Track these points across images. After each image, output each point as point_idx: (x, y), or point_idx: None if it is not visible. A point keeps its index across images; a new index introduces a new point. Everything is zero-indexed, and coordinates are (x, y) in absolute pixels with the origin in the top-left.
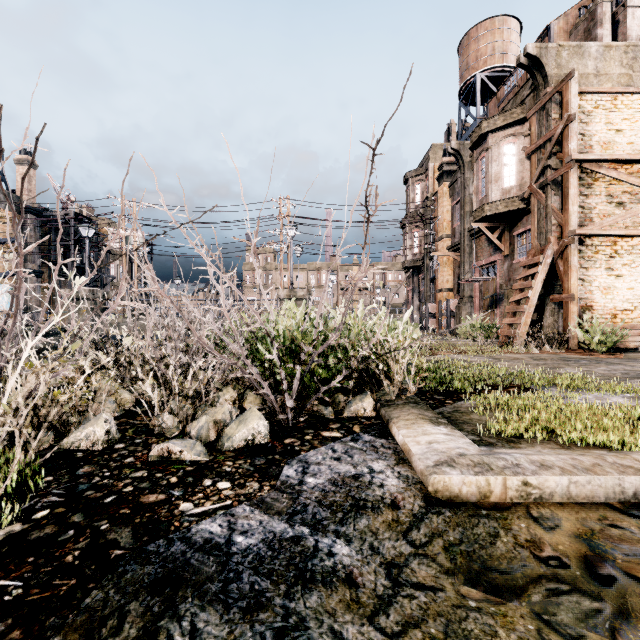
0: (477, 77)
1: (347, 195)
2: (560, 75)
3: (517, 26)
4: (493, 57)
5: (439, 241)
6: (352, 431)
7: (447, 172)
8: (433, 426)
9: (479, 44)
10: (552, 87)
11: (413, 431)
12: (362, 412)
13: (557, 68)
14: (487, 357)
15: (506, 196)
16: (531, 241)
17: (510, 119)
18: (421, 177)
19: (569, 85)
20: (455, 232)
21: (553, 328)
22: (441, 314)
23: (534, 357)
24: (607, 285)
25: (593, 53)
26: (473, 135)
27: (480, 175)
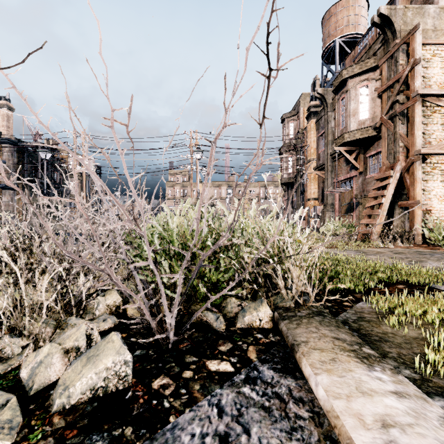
0: (336, 42)
1: (240, 27)
2: (406, 30)
3: (365, 4)
4: (348, 27)
5: (308, 163)
6: (247, 359)
7: (314, 112)
8: (367, 370)
9: (337, 18)
10: (400, 39)
11: (340, 381)
12: (257, 323)
13: (403, 25)
14: (355, 251)
15: (361, 126)
16: (382, 160)
17: (365, 67)
18: (294, 117)
19: (415, 36)
20: (320, 156)
21: (401, 227)
22: (309, 217)
23: (393, 251)
24: (442, 194)
25: (431, 13)
26: (335, 81)
27: (341, 111)
